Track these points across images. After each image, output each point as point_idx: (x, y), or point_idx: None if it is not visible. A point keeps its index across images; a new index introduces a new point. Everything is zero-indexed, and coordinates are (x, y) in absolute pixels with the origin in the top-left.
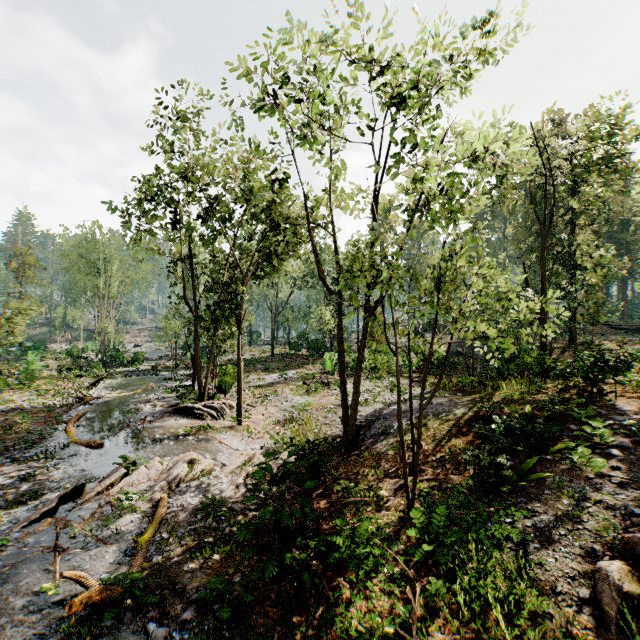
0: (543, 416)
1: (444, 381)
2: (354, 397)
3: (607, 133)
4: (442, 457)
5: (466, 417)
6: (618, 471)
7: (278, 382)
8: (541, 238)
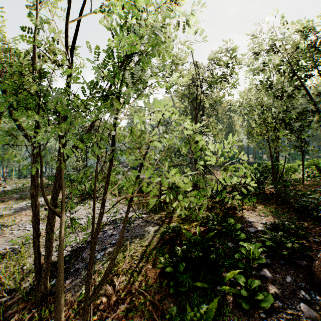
0: (209, 236)
1: (145, 198)
2: (46, 244)
3: (226, 60)
4: (131, 306)
5: (155, 241)
6: (279, 300)
7: (23, 209)
8: (195, 116)
